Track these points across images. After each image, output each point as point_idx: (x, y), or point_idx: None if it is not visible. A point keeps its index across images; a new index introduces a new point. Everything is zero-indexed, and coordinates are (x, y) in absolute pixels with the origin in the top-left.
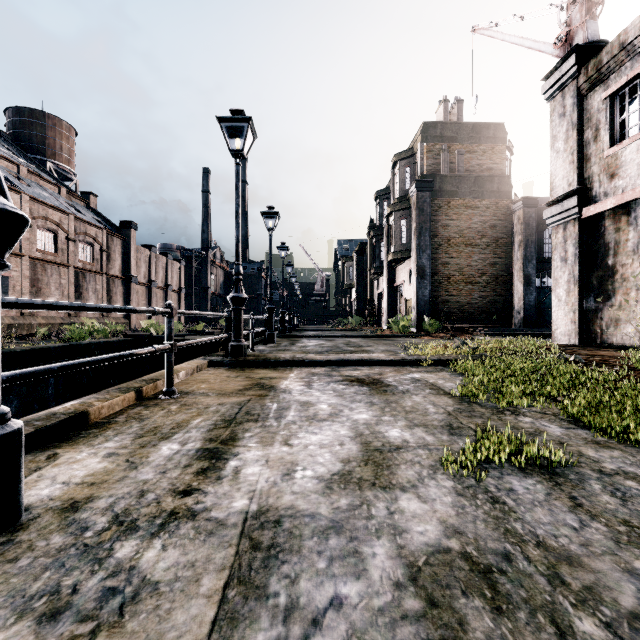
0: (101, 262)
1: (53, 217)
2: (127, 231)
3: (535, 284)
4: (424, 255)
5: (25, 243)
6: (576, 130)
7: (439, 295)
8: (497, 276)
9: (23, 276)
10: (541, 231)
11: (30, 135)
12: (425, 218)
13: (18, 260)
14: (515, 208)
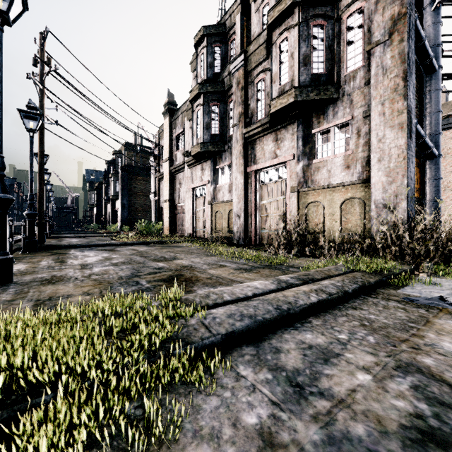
0: None
1: None
2: None
3: None
4: (125, 199)
5: None
6: (154, 176)
7: (132, 216)
8: None
9: None
10: None
11: None
12: (125, 184)
13: None
14: None
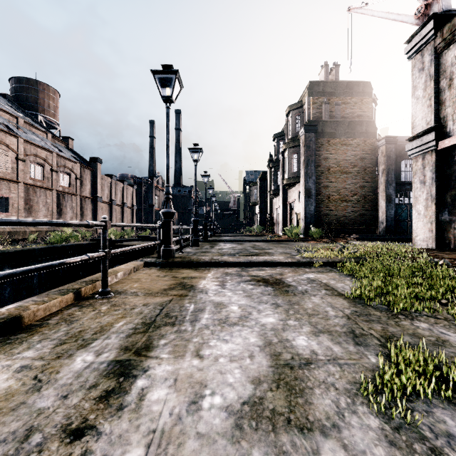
0: (76, 187)
1: (41, 154)
2: (95, 164)
3: (395, 201)
4: (310, 180)
5: (21, 173)
6: (433, 80)
7: (321, 210)
8: (365, 196)
9: (19, 197)
10: (399, 162)
11: (27, 97)
12: (311, 153)
13: (16, 185)
14: (379, 144)
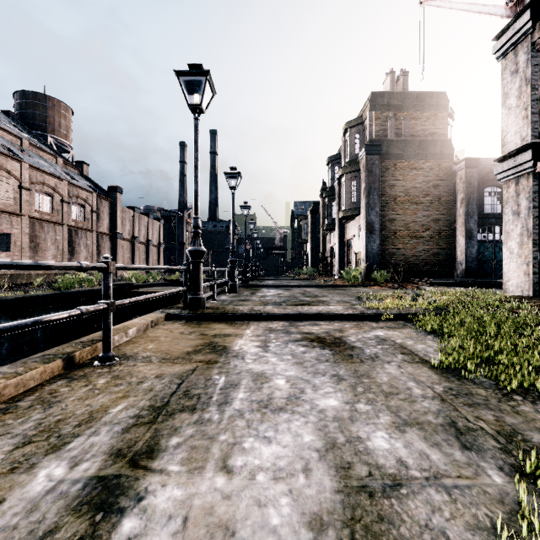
0: (91, 221)
1: (49, 182)
2: (114, 194)
3: (476, 238)
4: (373, 212)
5: (25, 205)
6: (530, 85)
7: (386, 248)
8: (440, 231)
9: (23, 233)
10: (481, 189)
11: (34, 114)
12: (374, 179)
13: (19, 219)
14: (457, 168)
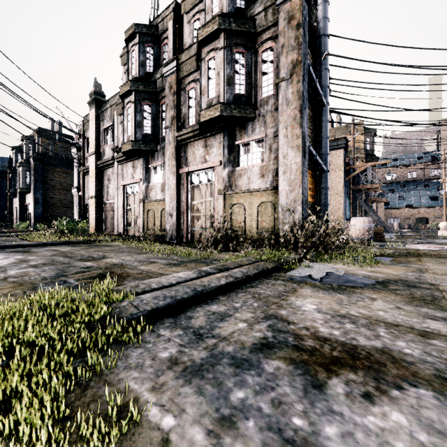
0: None
1: None
2: None
3: None
4: (38, 193)
5: None
6: (78, 169)
7: (48, 212)
8: None
9: None
10: None
11: None
12: (39, 175)
13: None
14: None
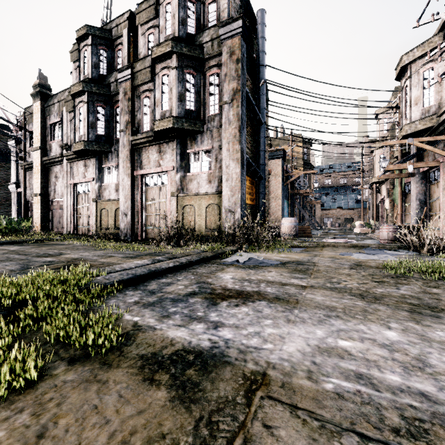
0: None
1: None
2: None
3: None
4: None
5: None
6: (16, 163)
7: None
8: None
9: None
10: None
11: None
12: None
13: None
14: None
